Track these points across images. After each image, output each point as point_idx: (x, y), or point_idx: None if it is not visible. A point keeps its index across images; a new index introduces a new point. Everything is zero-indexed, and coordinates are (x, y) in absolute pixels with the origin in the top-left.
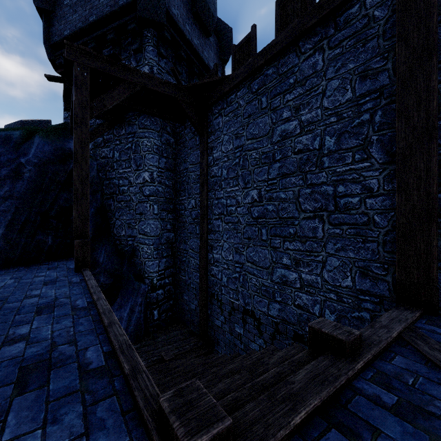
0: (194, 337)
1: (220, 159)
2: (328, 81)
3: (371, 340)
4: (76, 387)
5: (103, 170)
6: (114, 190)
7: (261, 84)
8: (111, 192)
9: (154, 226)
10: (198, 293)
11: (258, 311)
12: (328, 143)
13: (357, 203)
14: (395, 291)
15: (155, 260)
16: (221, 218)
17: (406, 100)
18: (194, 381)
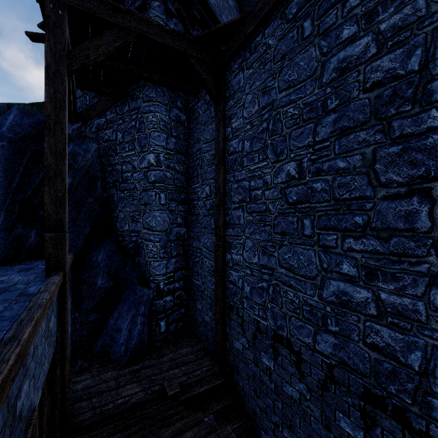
0: (208, 359)
1: (241, 128)
2: None
3: None
4: None
5: (106, 155)
6: (116, 178)
7: (302, 2)
8: (114, 180)
9: (161, 219)
10: (213, 303)
11: (298, 341)
12: None
13: None
14: None
15: (162, 260)
16: (242, 206)
17: None
18: None
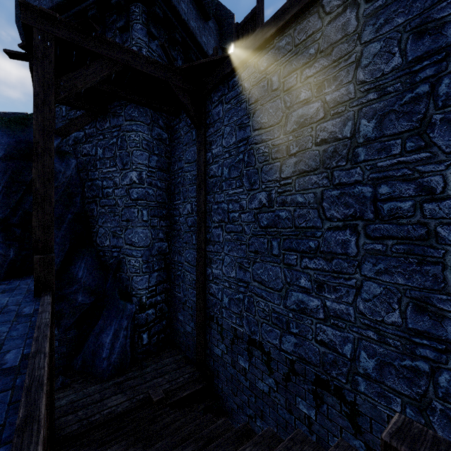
0: (190, 366)
1: (221, 155)
2: (364, 45)
3: None
4: None
5: (85, 170)
6: (96, 193)
7: (271, 60)
8: (93, 195)
9: (143, 235)
10: (194, 314)
11: (268, 343)
12: (364, 129)
13: (409, 209)
14: None
15: (144, 274)
16: (221, 226)
17: None
18: None
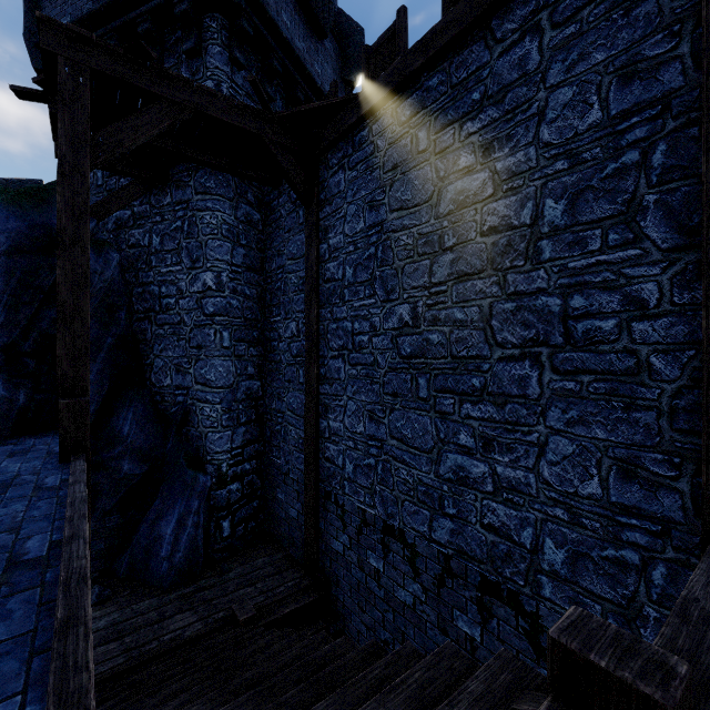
0: (295, 570)
1: (342, 248)
2: (550, 91)
3: (702, 672)
4: None
5: (132, 269)
6: (151, 304)
7: (417, 106)
8: (146, 308)
9: (223, 369)
10: (301, 490)
11: (412, 531)
12: (550, 213)
13: (612, 331)
14: (701, 515)
15: (225, 430)
16: (343, 355)
17: None
18: None
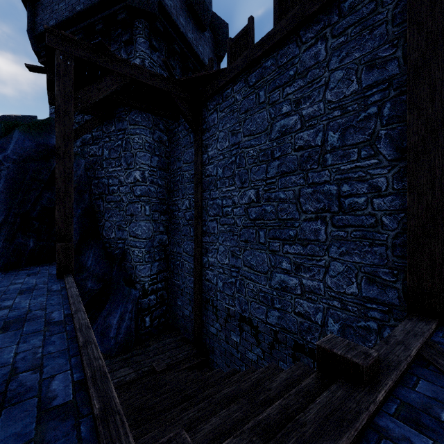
0: (188, 345)
1: (216, 157)
2: (331, 72)
3: (388, 361)
4: (30, 435)
5: (92, 169)
6: (103, 190)
7: (259, 77)
8: (100, 192)
9: (146, 228)
10: (192, 299)
11: (256, 319)
12: (331, 139)
13: (363, 203)
14: (406, 300)
15: (147, 263)
16: (216, 219)
17: (418, 91)
18: (179, 432)
